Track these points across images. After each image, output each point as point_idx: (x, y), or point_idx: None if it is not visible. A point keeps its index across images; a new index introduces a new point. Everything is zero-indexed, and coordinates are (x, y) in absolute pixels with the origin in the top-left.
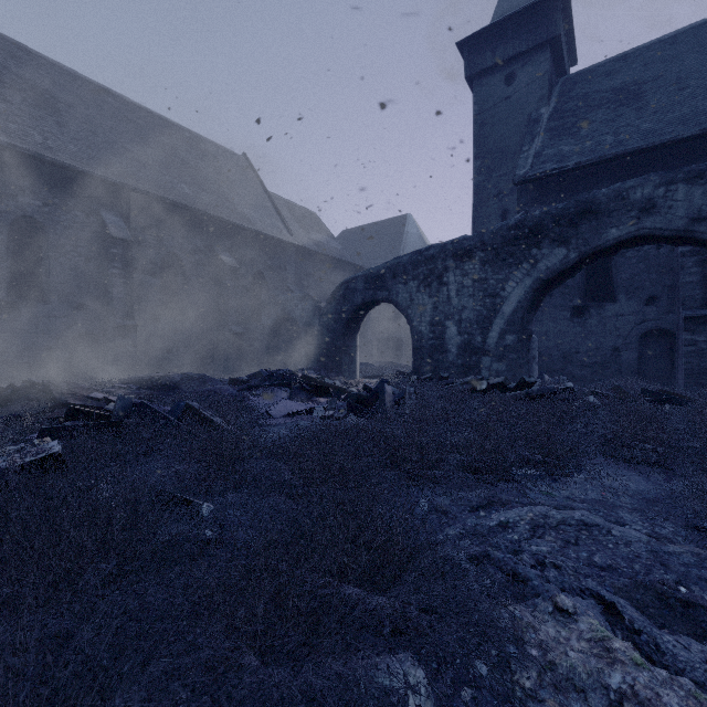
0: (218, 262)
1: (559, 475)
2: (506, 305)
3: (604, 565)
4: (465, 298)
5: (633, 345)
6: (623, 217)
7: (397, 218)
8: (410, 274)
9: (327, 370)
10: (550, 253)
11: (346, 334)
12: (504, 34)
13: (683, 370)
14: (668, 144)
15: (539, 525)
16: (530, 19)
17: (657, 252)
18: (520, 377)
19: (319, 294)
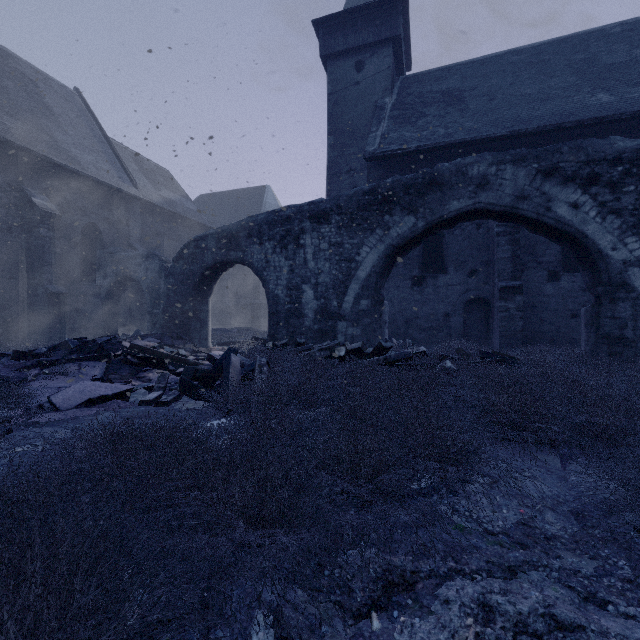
0: (28, 205)
1: (464, 489)
2: (361, 270)
3: None
4: (322, 262)
5: (460, 311)
6: (463, 190)
7: (256, 188)
8: (266, 234)
9: (173, 337)
10: (401, 220)
11: (196, 297)
12: (354, 23)
13: (499, 333)
14: (486, 140)
15: None
16: (377, 15)
17: (477, 232)
18: (374, 341)
19: (171, 256)
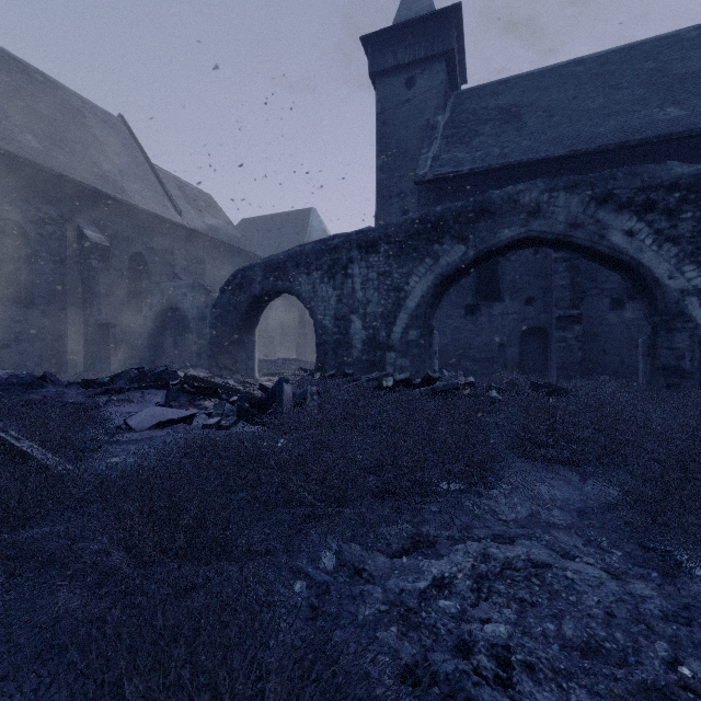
0: (80, 237)
1: (486, 490)
2: (410, 300)
3: (582, 643)
4: (370, 292)
5: (516, 341)
6: (514, 218)
7: (301, 211)
8: (313, 264)
9: (220, 368)
10: (451, 249)
11: (243, 327)
12: (405, 38)
13: (556, 364)
14: (544, 161)
15: (482, 576)
16: (428, 28)
17: (535, 258)
18: (423, 372)
19: (215, 284)
